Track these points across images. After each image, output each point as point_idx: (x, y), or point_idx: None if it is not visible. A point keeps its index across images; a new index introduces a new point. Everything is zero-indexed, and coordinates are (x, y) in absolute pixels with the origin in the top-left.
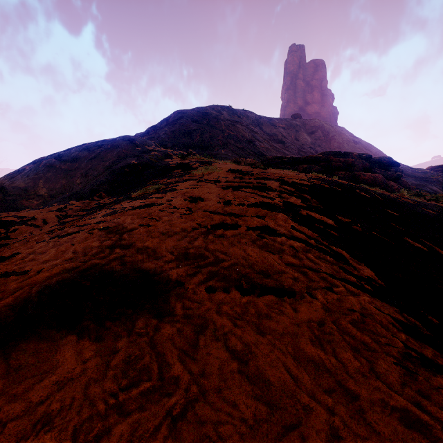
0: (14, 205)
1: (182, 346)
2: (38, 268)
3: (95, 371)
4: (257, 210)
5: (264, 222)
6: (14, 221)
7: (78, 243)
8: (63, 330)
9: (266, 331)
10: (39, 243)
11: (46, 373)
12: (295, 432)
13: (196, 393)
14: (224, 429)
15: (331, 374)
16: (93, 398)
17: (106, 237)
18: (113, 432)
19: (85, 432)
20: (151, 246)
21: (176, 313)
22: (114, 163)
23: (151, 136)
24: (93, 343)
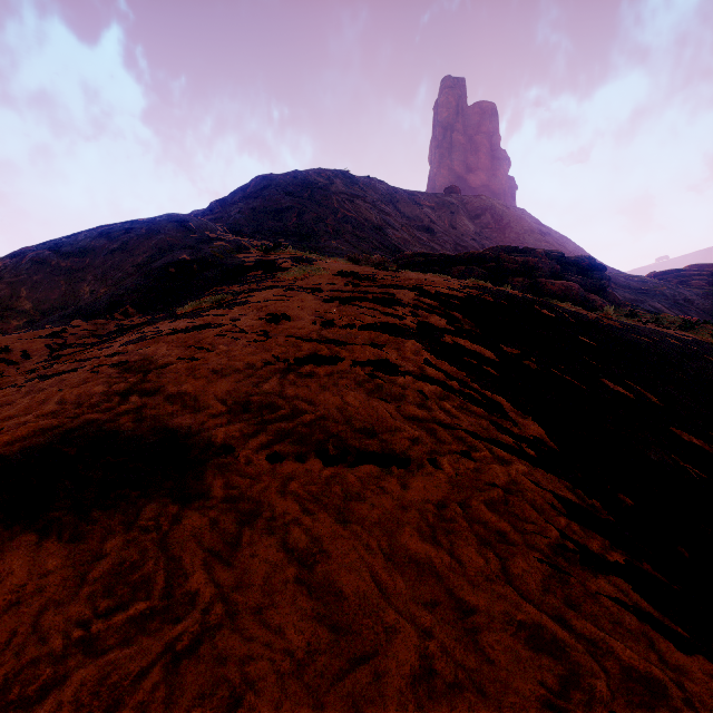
0: None
1: (213, 545)
2: None
3: (61, 589)
4: (374, 334)
5: (382, 354)
6: None
7: (70, 387)
8: (15, 526)
9: (352, 518)
10: (5, 388)
11: None
12: (366, 667)
13: (221, 615)
14: (255, 667)
15: (440, 580)
16: (47, 630)
17: (119, 378)
18: (70, 681)
19: (22, 683)
20: (191, 391)
21: (212, 495)
22: (152, 258)
23: (217, 216)
24: (64, 546)
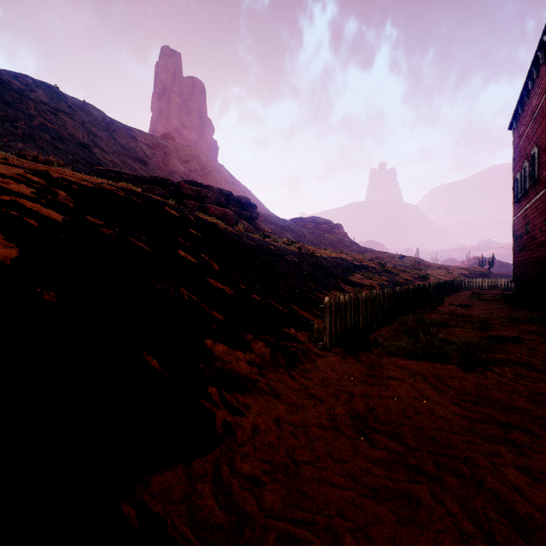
0: None
1: None
2: None
3: None
4: None
5: None
6: None
7: None
8: None
9: None
10: None
11: None
12: None
13: None
14: None
15: None
16: None
17: None
18: None
19: None
20: None
21: None
22: None
23: None
24: None
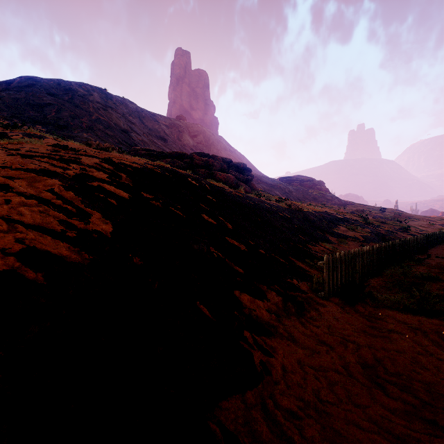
0: None
1: None
2: None
3: None
4: (22, 173)
5: (9, 182)
6: None
7: None
8: None
9: None
10: None
11: None
12: None
13: None
14: None
15: None
16: None
17: None
18: None
19: None
20: None
21: None
22: None
23: None
24: None
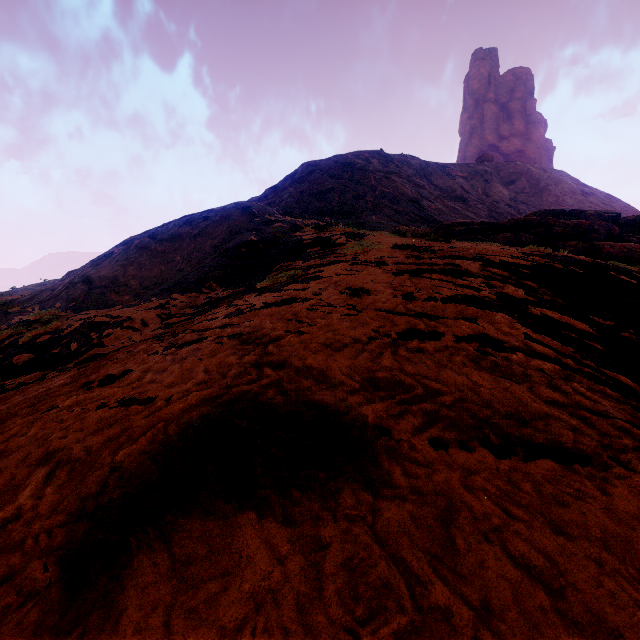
0: (101, 300)
1: (428, 546)
2: (165, 394)
3: (303, 580)
4: (460, 307)
5: (479, 328)
6: (107, 323)
7: (207, 357)
8: (233, 501)
9: (569, 530)
10: (152, 355)
11: (229, 575)
12: None
13: None
14: None
15: None
16: (317, 633)
17: (243, 350)
18: None
19: None
20: (315, 365)
21: (396, 484)
22: (225, 240)
23: (271, 201)
24: (282, 527)
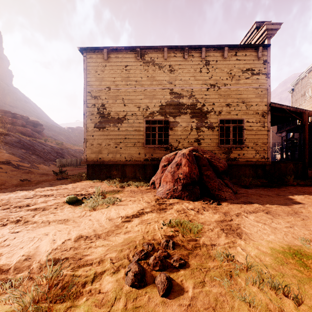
0: None
1: None
2: None
3: None
4: None
5: None
6: None
7: None
8: None
9: None
10: None
11: None
12: None
13: None
14: None
15: None
16: None
17: None
18: None
19: None
20: None
21: None
22: None
23: None
24: None
